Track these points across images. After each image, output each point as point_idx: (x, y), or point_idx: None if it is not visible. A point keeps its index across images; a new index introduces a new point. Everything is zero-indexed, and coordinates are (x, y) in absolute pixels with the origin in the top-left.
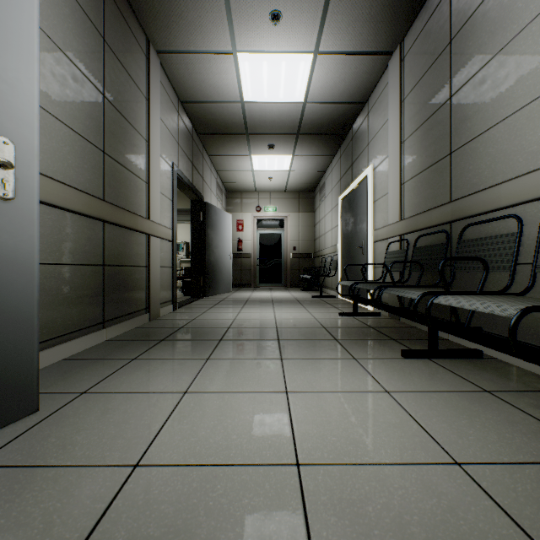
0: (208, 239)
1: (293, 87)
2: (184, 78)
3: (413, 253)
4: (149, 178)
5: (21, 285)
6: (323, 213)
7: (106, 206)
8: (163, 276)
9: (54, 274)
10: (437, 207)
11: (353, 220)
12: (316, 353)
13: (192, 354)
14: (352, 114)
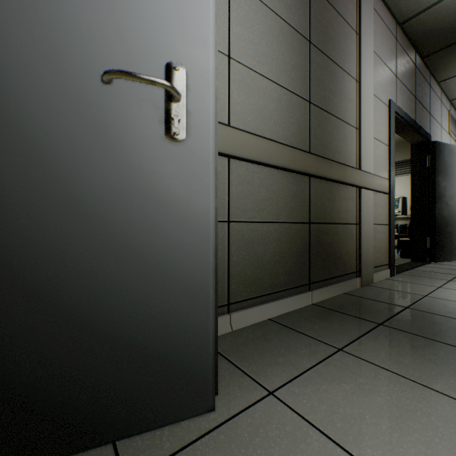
0: (438, 188)
1: None
2: None
3: None
4: (359, 122)
5: (194, 247)
6: None
7: (311, 158)
8: (376, 235)
9: (261, 232)
10: None
11: None
12: None
13: (444, 381)
14: None
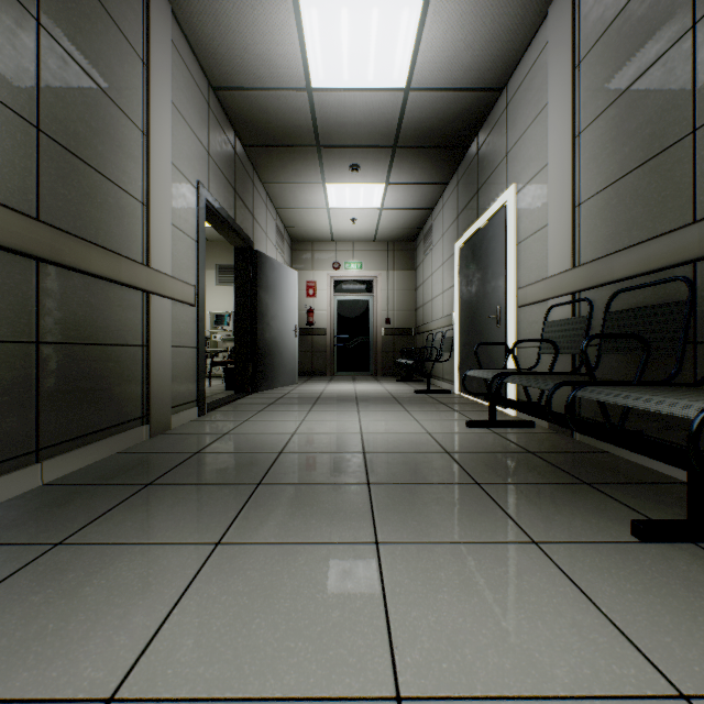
0: (261, 305)
1: (389, 59)
2: (214, 43)
3: (604, 322)
4: (149, 196)
5: None
6: (429, 271)
7: (39, 229)
8: (178, 361)
9: None
10: (662, 236)
11: (479, 276)
12: (449, 525)
13: (190, 528)
14: (479, 110)
